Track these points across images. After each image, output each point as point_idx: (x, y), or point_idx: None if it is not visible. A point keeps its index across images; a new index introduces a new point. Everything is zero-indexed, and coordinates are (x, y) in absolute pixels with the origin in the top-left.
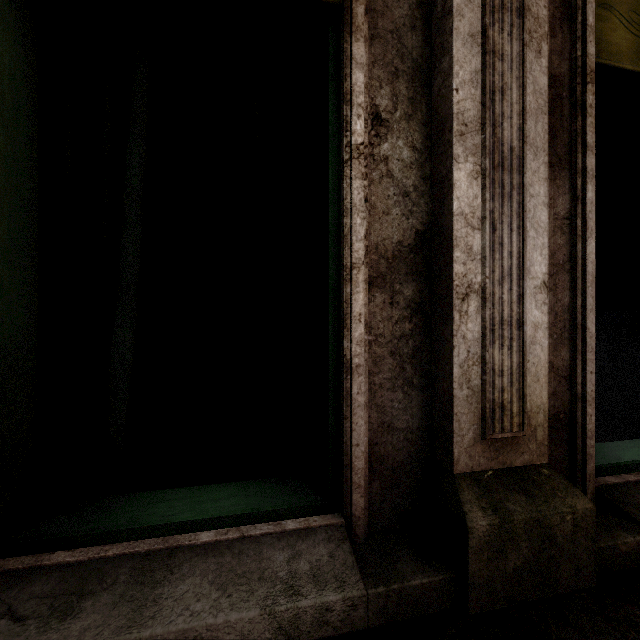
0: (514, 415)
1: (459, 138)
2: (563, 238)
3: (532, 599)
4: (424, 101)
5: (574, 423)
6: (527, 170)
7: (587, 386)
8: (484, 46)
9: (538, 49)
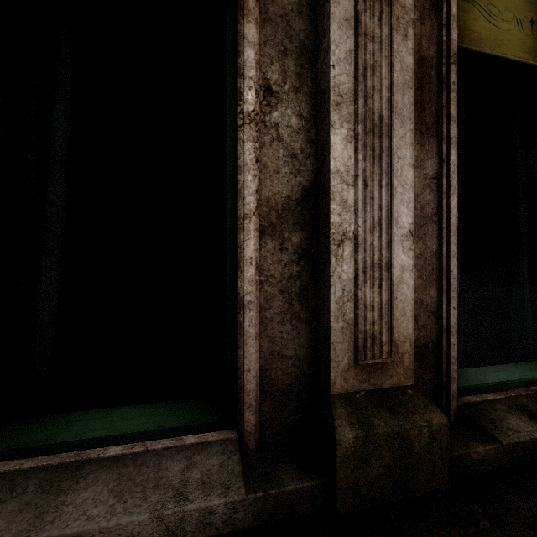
0: (383, 344)
1: (335, 107)
2: (431, 195)
3: (393, 500)
4: (310, 76)
5: (440, 351)
6: (395, 136)
7: (451, 320)
8: (357, 29)
9: (405, 33)
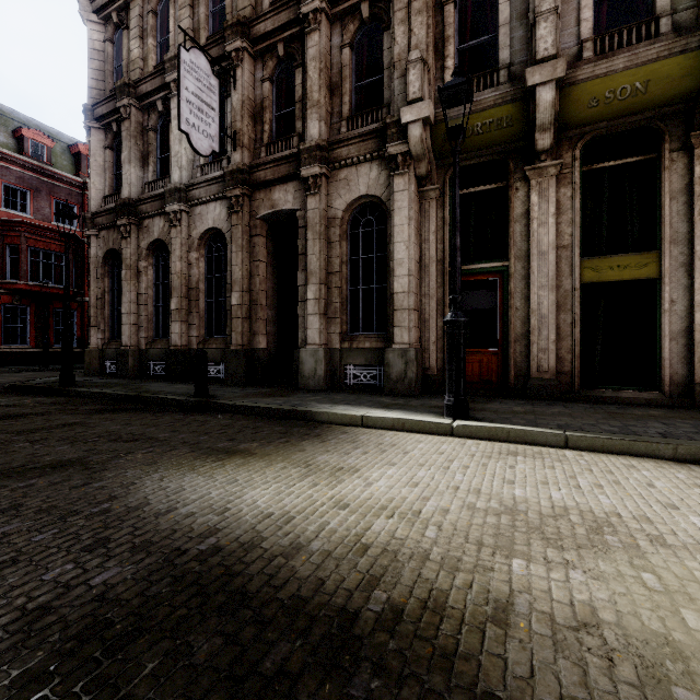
0: None
1: (696, 307)
2: None
3: None
4: (688, 295)
5: None
6: None
7: None
8: None
9: None
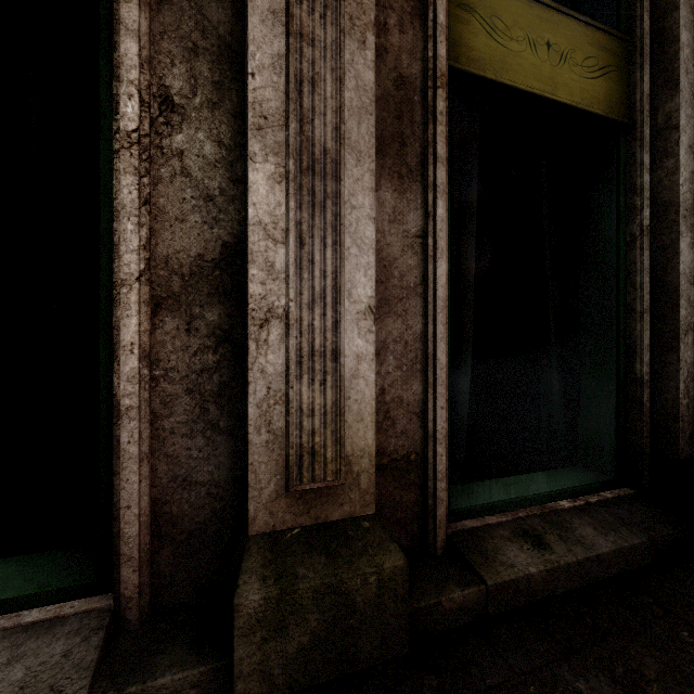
0: (329, 461)
1: (256, 133)
2: (415, 258)
3: (324, 680)
4: (235, 88)
5: (426, 464)
6: (348, 177)
7: (437, 423)
8: (288, 26)
9: (362, 39)
